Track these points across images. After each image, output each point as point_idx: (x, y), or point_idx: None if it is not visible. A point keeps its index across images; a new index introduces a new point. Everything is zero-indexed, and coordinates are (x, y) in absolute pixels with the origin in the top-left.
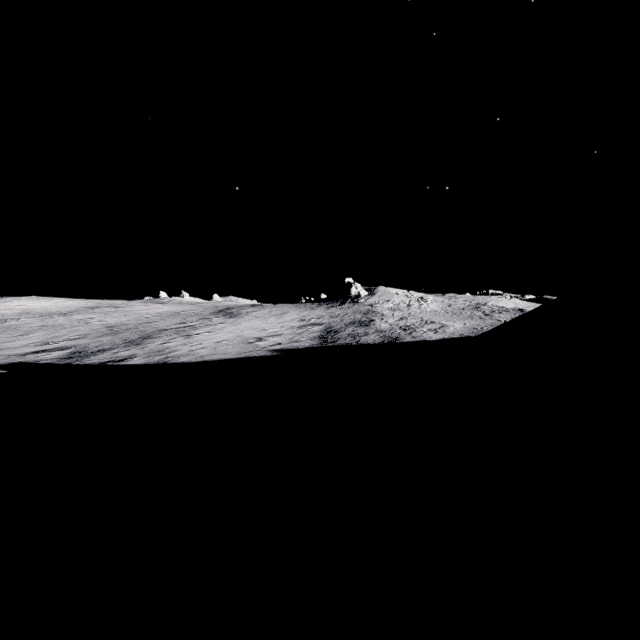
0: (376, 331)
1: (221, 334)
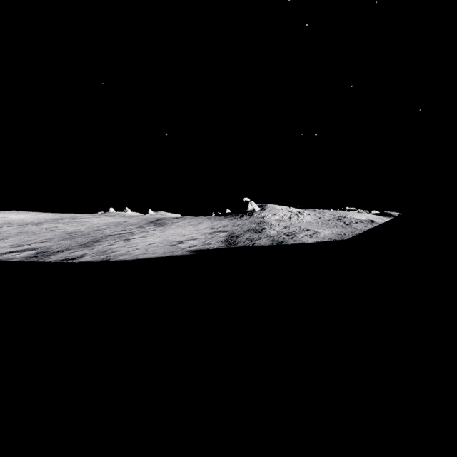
0: (267, 236)
1: (152, 238)
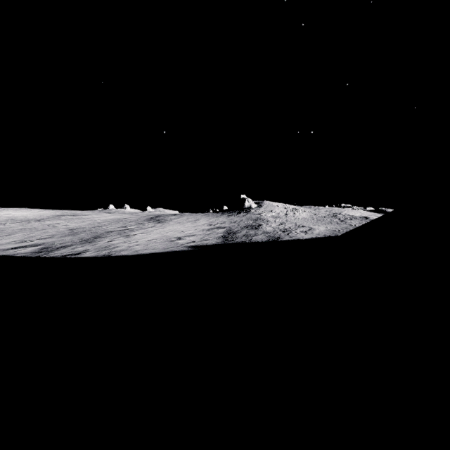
0: (263, 232)
1: (151, 235)
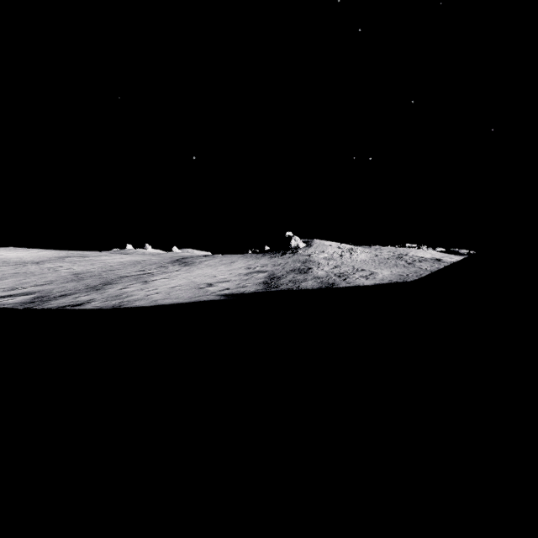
0: (314, 277)
1: (175, 280)
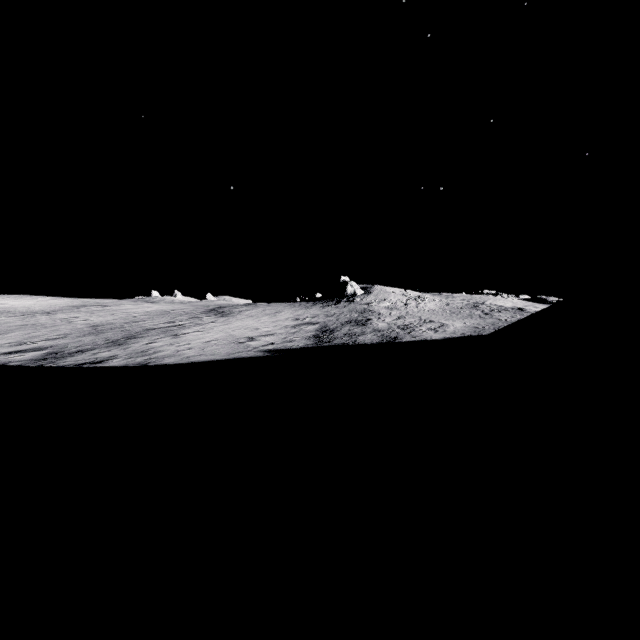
0: (373, 330)
1: (211, 334)
